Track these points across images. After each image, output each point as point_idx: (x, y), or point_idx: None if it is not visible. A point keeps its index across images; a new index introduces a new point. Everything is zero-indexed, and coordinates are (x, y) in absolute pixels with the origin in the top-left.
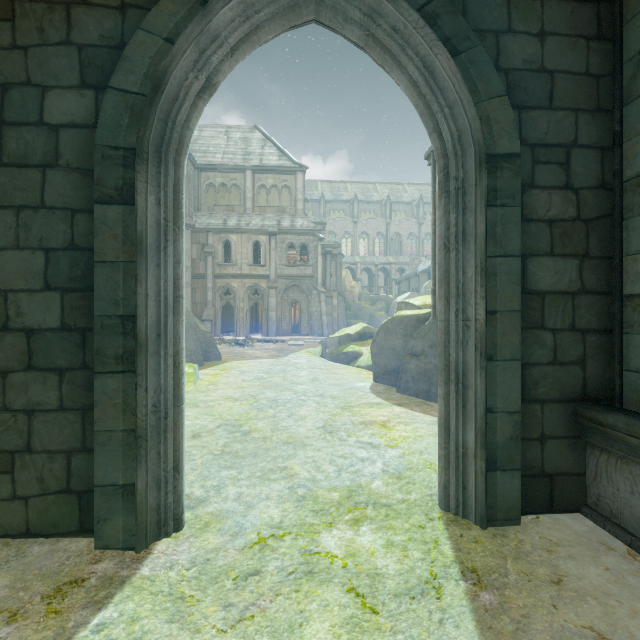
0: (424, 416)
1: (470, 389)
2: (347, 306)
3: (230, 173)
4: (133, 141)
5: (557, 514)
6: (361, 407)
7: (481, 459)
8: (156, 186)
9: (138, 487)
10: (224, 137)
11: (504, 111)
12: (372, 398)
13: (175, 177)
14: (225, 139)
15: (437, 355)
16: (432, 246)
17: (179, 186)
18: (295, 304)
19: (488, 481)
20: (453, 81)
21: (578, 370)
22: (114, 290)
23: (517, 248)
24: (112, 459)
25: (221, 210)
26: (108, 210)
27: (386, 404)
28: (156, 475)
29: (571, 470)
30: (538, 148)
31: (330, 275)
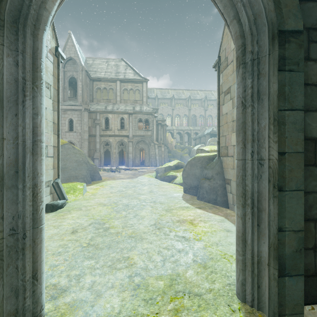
0: (215, 216)
1: (263, 212)
2: (169, 151)
3: (108, 82)
4: None
5: None
6: (177, 210)
7: (274, 268)
8: (14, 50)
9: None
10: (105, 64)
11: None
12: (183, 203)
13: (33, 46)
14: (106, 65)
15: (221, 179)
16: (217, 116)
17: (37, 54)
18: (142, 150)
19: (279, 284)
20: None
21: None
22: None
23: (301, 104)
24: None
25: (104, 101)
26: None
27: (192, 207)
28: (14, 285)
29: None
30: (312, 31)
31: (160, 135)
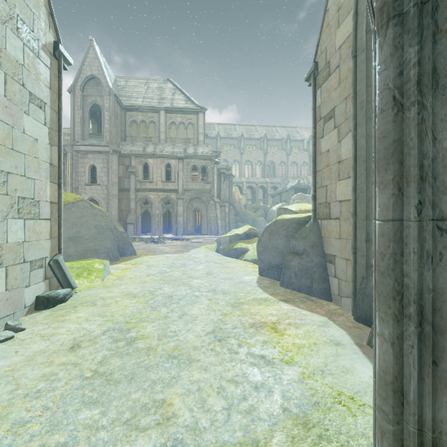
0: (312, 315)
1: None
2: (236, 213)
3: (148, 113)
4: None
5: None
6: (250, 304)
7: None
8: None
9: None
10: (144, 86)
11: None
12: (259, 293)
13: None
14: (145, 88)
15: (318, 254)
16: (313, 156)
17: None
18: (198, 212)
19: None
20: None
21: None
22: None
23: None
24: None
25: (141, 140)
26: None
27: (273, 300)
28: None
29: None
30: None
31: (224, 190)
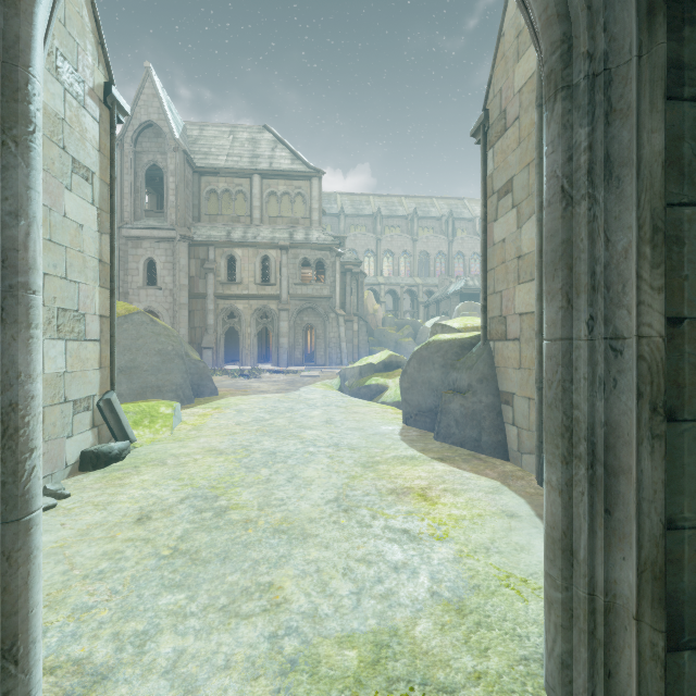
0: (478, 478)
1: (622, 477)
2: (370, 332)
3: (235, 178)
4: None
5: None
6: (390, 464)
7: (654, 628)
8: None
9: None
10: (229, 137)
11: None
12: (403, 449)
13: (6, 31)
14: (230, 140)
15: (489, 392)
16: (482, 248)
17: (17, 52)
18: (311, 330)
19: (667, 672)
20: None
21: None
22: None
23: None
24: None
25: (224, 220)
26: None
27: (423, 459)
28: None
29: None
30: None
31: (350, 296)
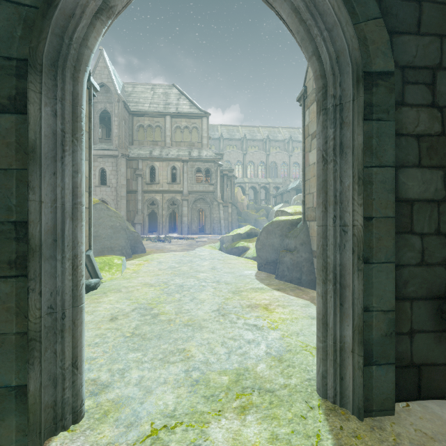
0: (298, 299)
1: (347, 289)
2: (239, 213)
3: (155, 117)
4: (26, 52)
5: (424, 401)
6: (248, 292)
7: (359, 355)
8: (52, 98)
9: (30, 389)
10: (150, 92)
11: (379, 32)
12: (257, 284)
13: (73, 92)
14: (151, 93)
15: (306, 251)
16: (302, 167)
17: (77, 100)
18: (202, 212)
19: (365, 375)
20: (332, 4)
21: (443, 270)
22: (7, 197)
23: (391, 159)
24: (5, 361)
25: (148, 144)
26: (1, 119)
27: (267, 289)
28: (52, 373)
29: (437, 361)
30: (407, 70)
31: (226, 191)
